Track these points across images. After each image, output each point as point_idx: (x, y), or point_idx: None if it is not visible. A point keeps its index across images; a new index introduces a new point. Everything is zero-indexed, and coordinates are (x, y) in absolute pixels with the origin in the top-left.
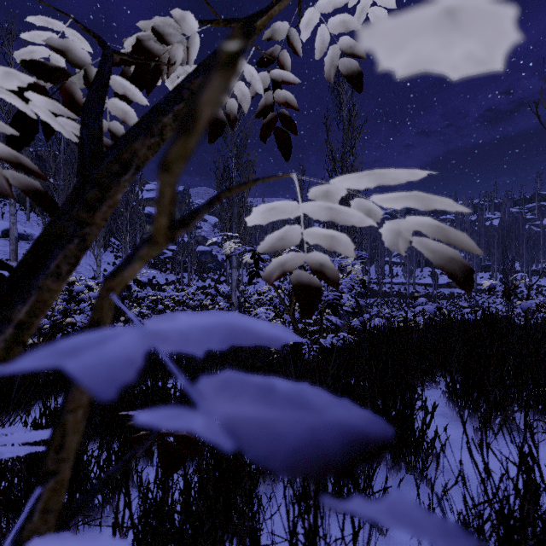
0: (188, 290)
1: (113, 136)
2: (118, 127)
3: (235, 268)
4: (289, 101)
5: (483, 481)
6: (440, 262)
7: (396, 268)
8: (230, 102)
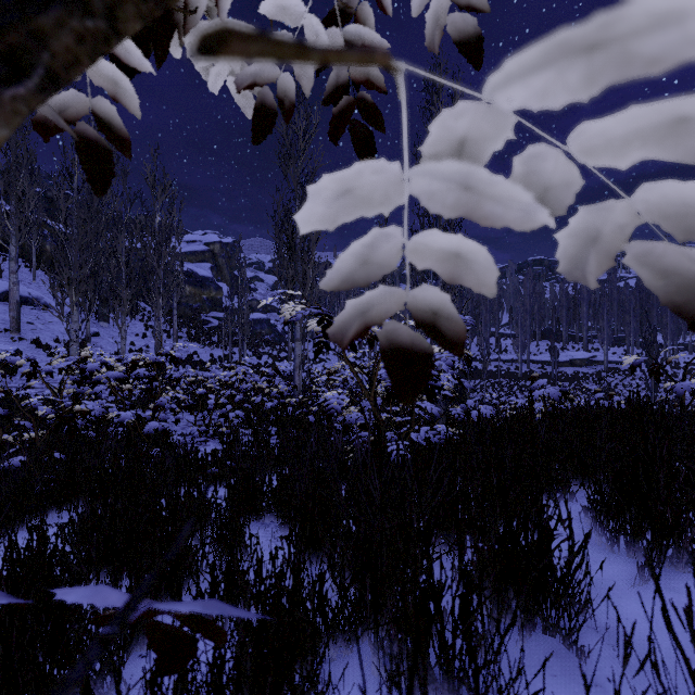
0: (238, 369)
1: (100, 124)
2: (106, 108)
3: (299, 340)
4: (372, 80)
5: (692, 673)
6: (678, 297)
7: (504, 341)
8: (284, 80)
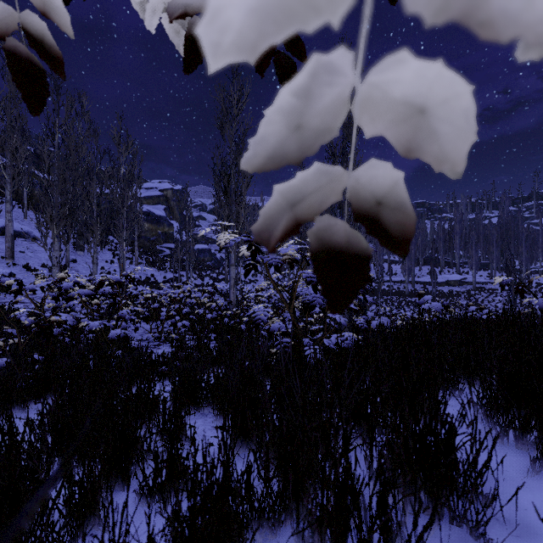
0: (184, 287)
1: (32, 41)
2: (36, 24)
3: (234, 265)
4: None
5: None
6: None
7: (394, 266)
8: None
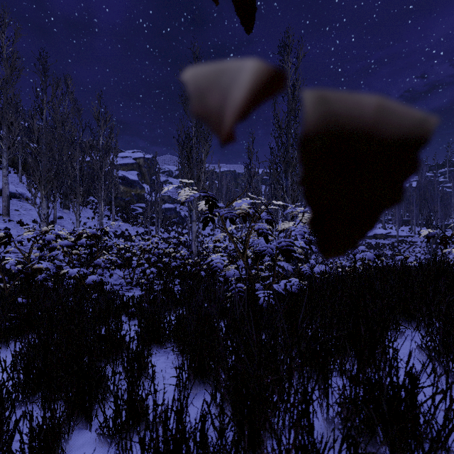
0: (153, 239)
1: None
2: None
3: (195, 221)
4: None
5: None
6: None
7: None
8: None
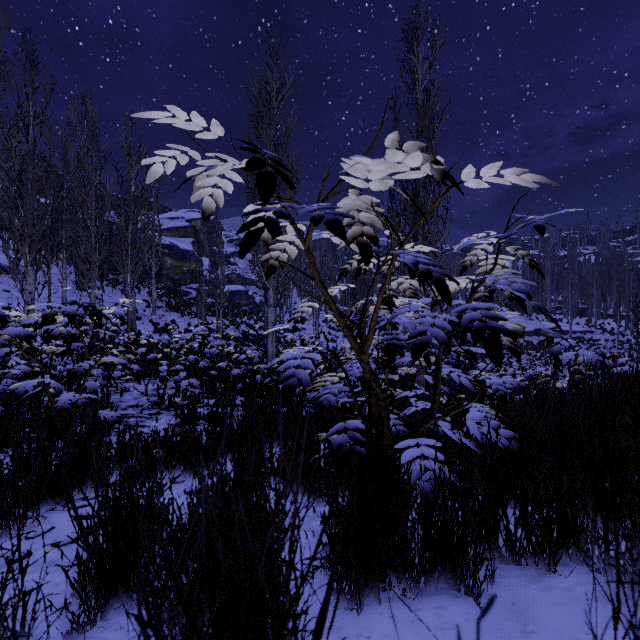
0: (196, 330)
1: None
2: None
3: (272, 306)
4: None
5: None
6: None
7: None
8: None
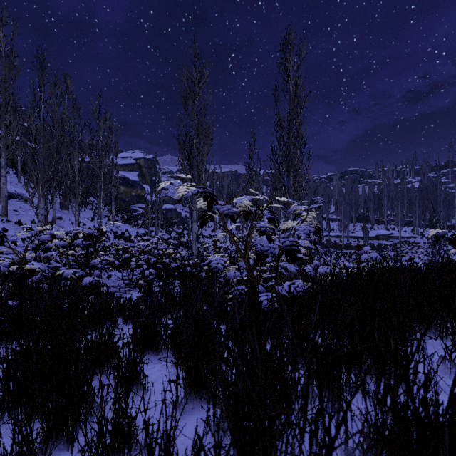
0: (152, 240)
1: None
2: None
3: (195, 222)
4: None
5: None
6: None
7: (332, 223)
8: None
